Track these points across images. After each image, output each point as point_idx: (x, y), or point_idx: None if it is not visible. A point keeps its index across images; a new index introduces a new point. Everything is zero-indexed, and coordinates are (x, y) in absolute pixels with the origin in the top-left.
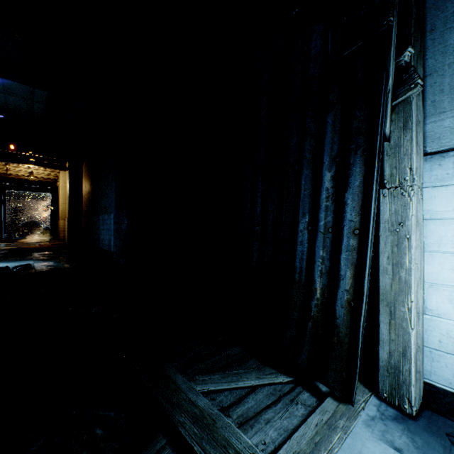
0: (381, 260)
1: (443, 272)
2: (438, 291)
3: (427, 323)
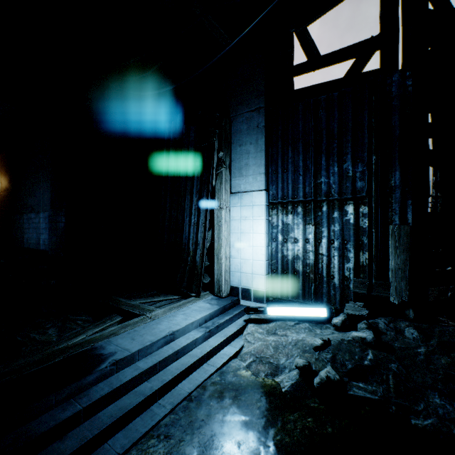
0: (215, 237)
1: (235, 240)
2: (234, 248)
3: (231, 261)
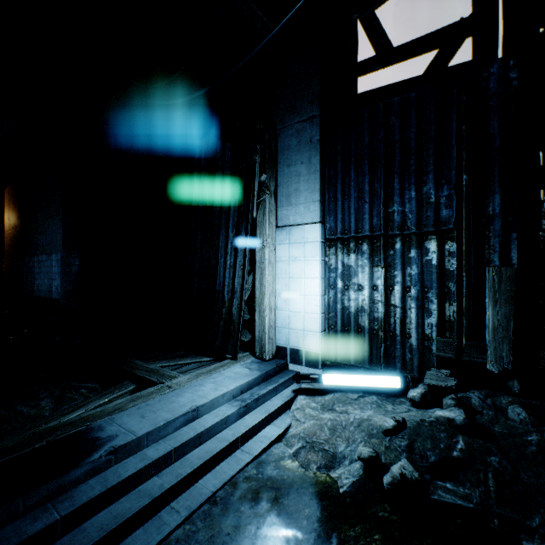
0: (257, 283)
1: (283, 287)
2: (281, 297)
3: (277, 314)
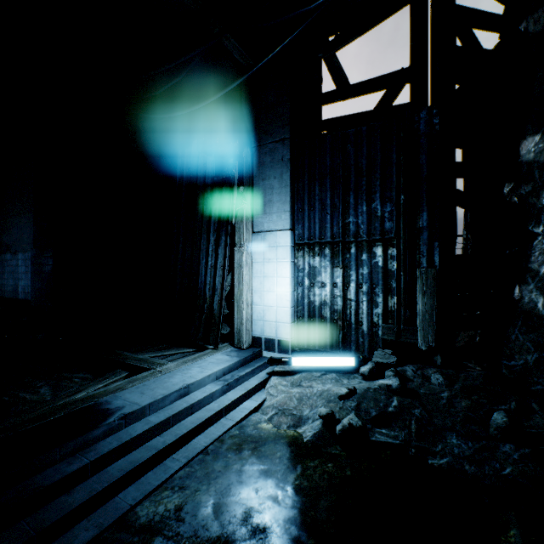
0: (235, 281)
1: (258, 285)
2: (257, 294)
3: (254, 309)
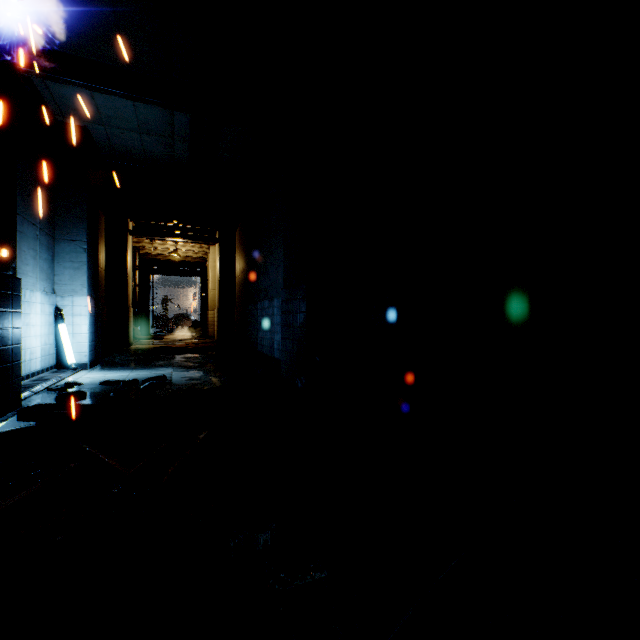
0: None
1: None
2: None
3: None
